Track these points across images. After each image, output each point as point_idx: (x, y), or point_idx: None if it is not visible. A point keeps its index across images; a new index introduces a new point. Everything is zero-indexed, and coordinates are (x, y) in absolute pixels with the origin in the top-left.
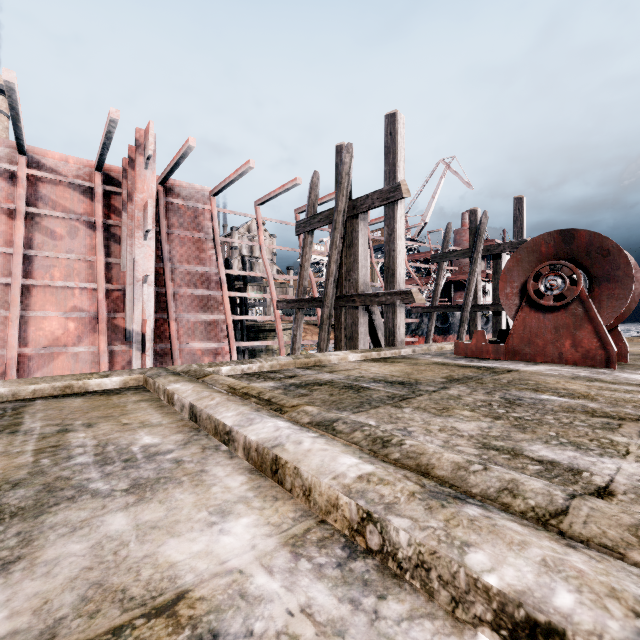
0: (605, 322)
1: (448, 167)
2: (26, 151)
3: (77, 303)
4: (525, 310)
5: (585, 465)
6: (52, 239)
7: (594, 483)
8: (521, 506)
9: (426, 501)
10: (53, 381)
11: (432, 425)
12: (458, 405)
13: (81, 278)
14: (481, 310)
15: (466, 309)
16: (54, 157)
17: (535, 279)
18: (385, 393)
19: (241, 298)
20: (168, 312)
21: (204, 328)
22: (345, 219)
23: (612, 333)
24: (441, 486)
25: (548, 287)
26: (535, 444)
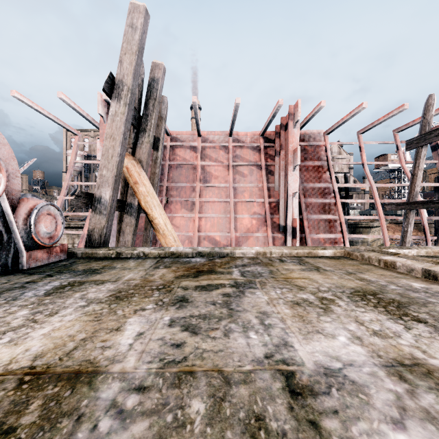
0: None
1: None
2: (232, 135)
3: (255, 210)
4: None
5: None
6: (243, 177)
7: None
8: None
9: None
10: (302, 249)
11: None
12: None
13: (256, 196)
14: None
15: None
16: (241, 134)
17: None
18: None
19: (343, 203)
20: (302, 214)
21: (324, 224)
22: None
23: None
24: None
25: None
26: None
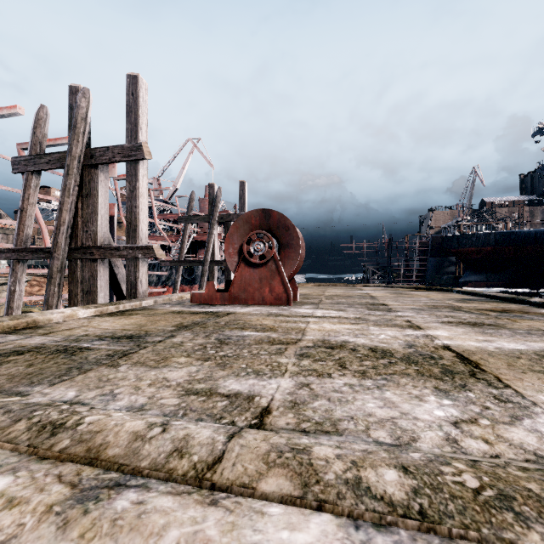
0: (287, 275)
1: (195, 146)
2: None
3: None
4: (242, 266)
5: (259, 390)
6: None
7: (261, 405)
8: (185, 467)
9: (65, 513)
10: None
11: (144, 380)
12: (178, 352)
13: None
14: (217, 265)
15: (206, 264)
16: None
17: (248, 243)
18: (106, 351)
19: None
20: None
21: None
22: (81, 166)
23: (291, 282)
24: (105, 473)
25: (256, 249)
26: (229, 379)
